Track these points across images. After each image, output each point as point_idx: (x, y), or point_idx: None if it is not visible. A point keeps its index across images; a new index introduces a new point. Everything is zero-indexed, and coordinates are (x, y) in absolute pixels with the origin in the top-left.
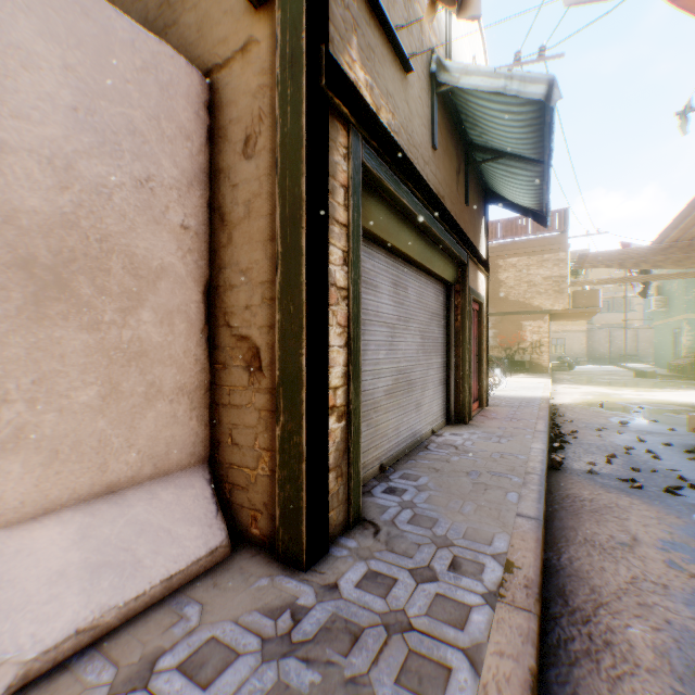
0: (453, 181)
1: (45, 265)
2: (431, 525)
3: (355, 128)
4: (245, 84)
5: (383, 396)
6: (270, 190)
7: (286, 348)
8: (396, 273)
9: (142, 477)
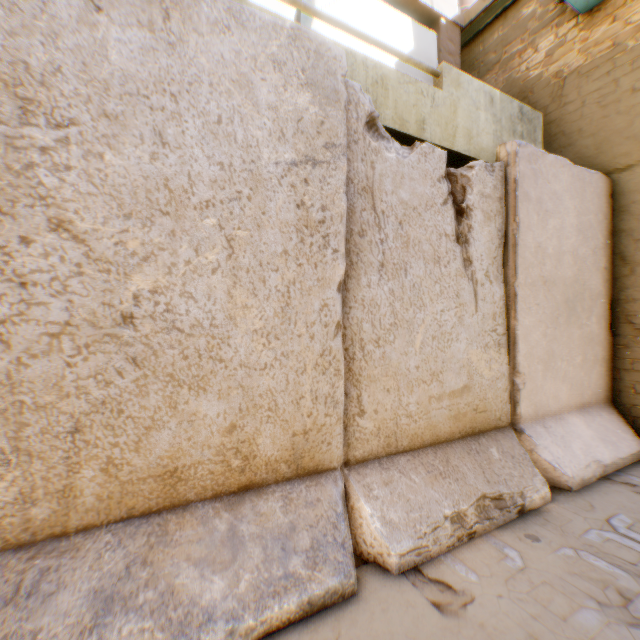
0: None
1: (569, 300)
2: None
3: None
4: None
5: None
6: None
7: None
8: None
9: (590, 403)
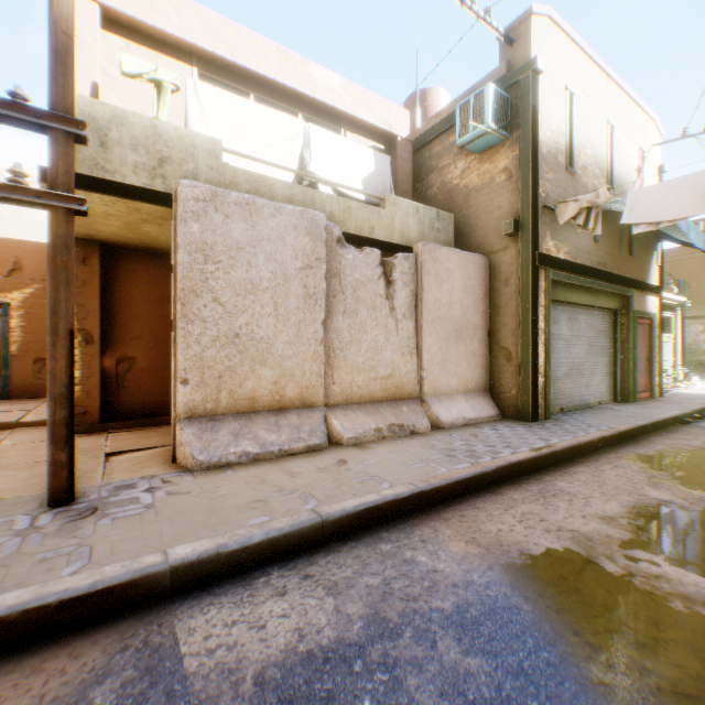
0: (613, 249)
1: (458, 330)
2: (582, 421)
3: (548, 268)
4: (505, 261)
5: (562, 376)
6: (516, 298)
7: (523, 351)
8: (570, 313)
9: (474, 391)
